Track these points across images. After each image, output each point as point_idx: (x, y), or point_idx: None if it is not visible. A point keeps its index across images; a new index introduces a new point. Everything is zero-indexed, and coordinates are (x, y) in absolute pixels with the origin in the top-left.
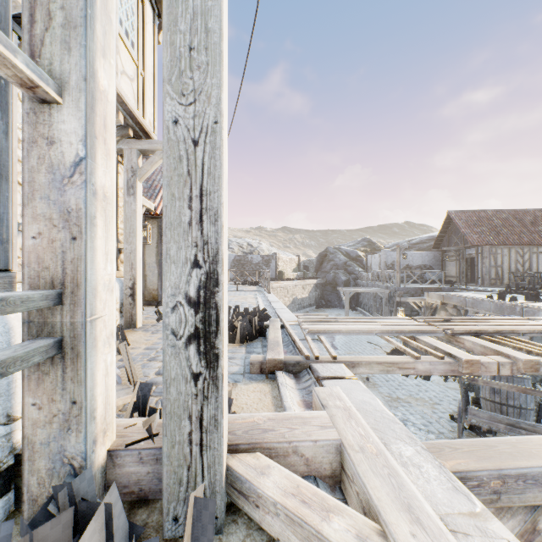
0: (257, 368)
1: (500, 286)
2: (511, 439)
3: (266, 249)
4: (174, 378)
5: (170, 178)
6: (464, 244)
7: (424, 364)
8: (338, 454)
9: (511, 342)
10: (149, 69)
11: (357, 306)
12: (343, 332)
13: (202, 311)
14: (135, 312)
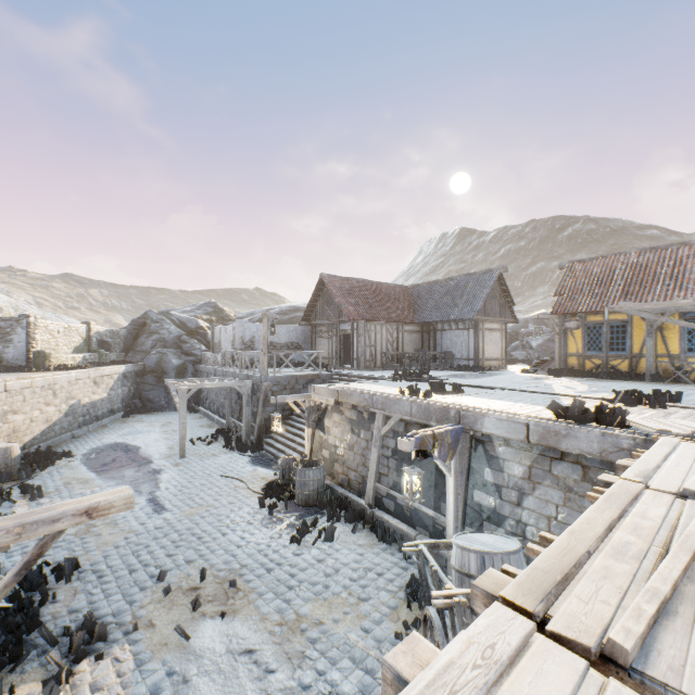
0: None
1: (375, 369)
2: None
3: (10, 306)
4: None
5: None
6: (339, 317)
7: None
8: None
9: None
10: None
11: (200, 404)
12: None
13: None
14: None
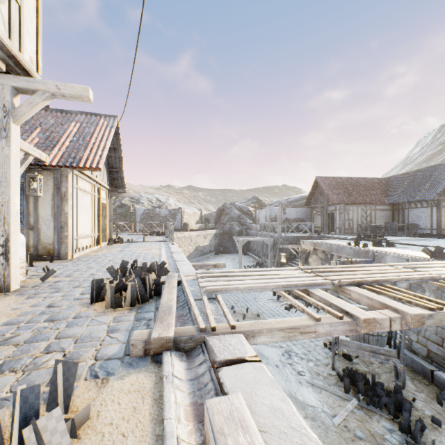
0: (139, 350)
1: (351, 234)
2: None
3: (173, 204)
4: None
5: None
6: (327, 202)
7: (325, 326)
8: None
9: (389, 291)
10: (30, 1)
11: (248, 251)
12: (241, 289)
13: None
14: (8, 273)
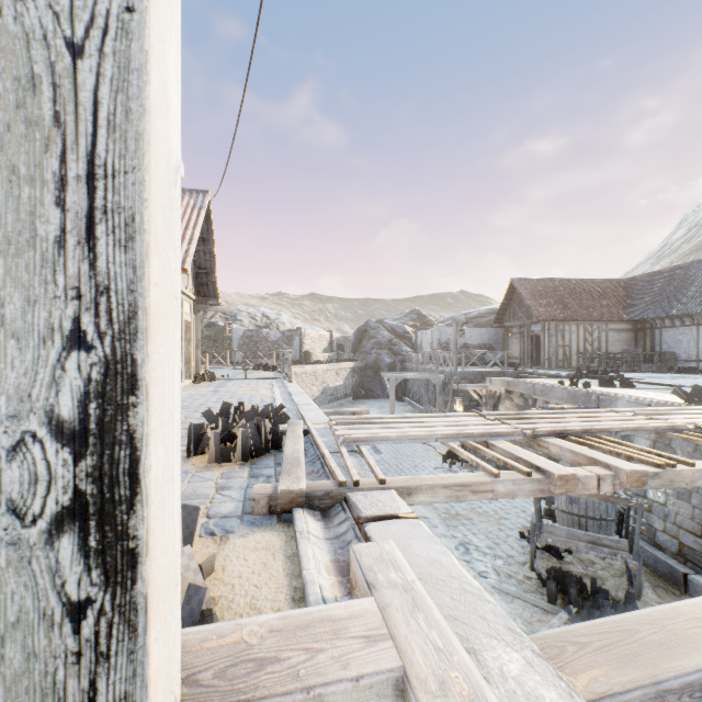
0: (263, 506)
1: (568, 369)
2: (654, 614)
3: (288, 322)
4: (17, 620)
5: (4, 126)
6: (529, 319)
7: (506, 484)
8: (398, 696)
9: (605, 445)
10: None
11: (405, 395)
12: (392, 439)
13: (94, 452)
14: None
